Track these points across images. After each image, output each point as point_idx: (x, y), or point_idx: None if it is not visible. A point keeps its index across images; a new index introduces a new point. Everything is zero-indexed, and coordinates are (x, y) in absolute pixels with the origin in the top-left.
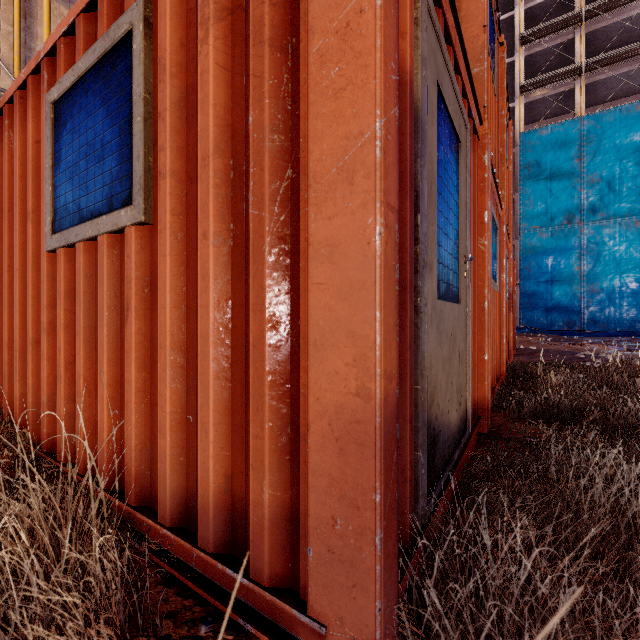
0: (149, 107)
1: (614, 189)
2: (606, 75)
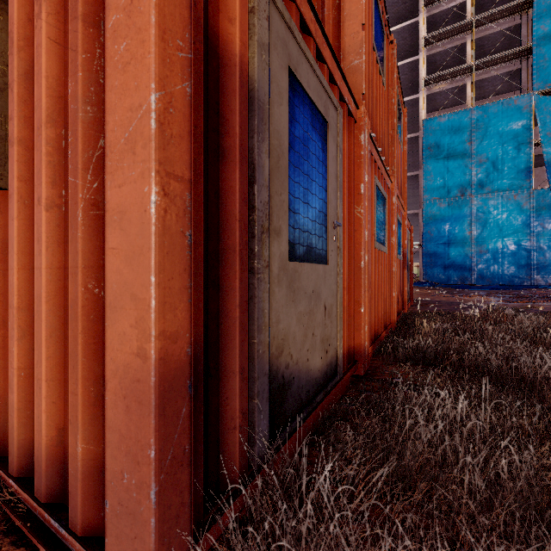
0: (6, 78)
1: (497, 168)
2: (491, 74)
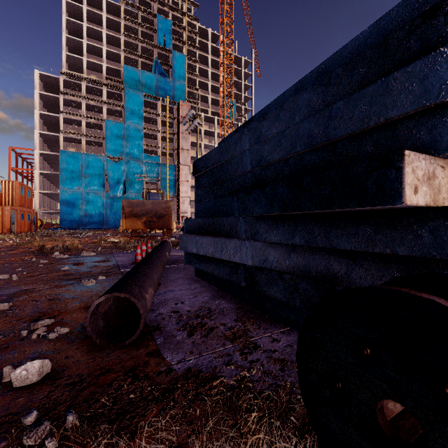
0: None
1: (93, 181)
2: (93, 140)
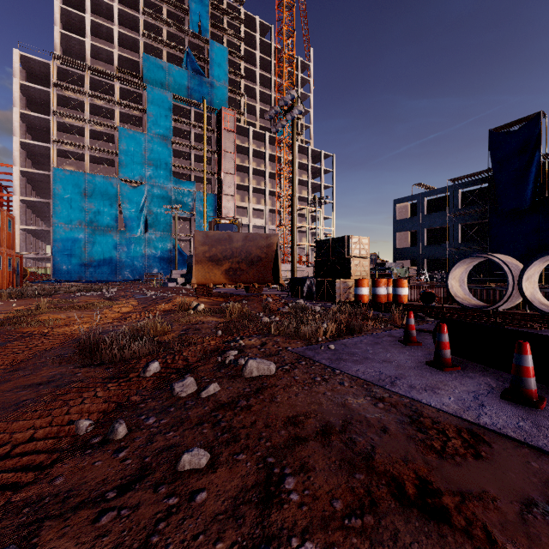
0: None
1: (101, 213)
2: (100, 155)
